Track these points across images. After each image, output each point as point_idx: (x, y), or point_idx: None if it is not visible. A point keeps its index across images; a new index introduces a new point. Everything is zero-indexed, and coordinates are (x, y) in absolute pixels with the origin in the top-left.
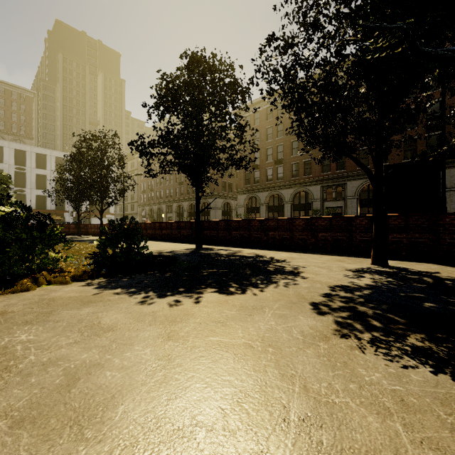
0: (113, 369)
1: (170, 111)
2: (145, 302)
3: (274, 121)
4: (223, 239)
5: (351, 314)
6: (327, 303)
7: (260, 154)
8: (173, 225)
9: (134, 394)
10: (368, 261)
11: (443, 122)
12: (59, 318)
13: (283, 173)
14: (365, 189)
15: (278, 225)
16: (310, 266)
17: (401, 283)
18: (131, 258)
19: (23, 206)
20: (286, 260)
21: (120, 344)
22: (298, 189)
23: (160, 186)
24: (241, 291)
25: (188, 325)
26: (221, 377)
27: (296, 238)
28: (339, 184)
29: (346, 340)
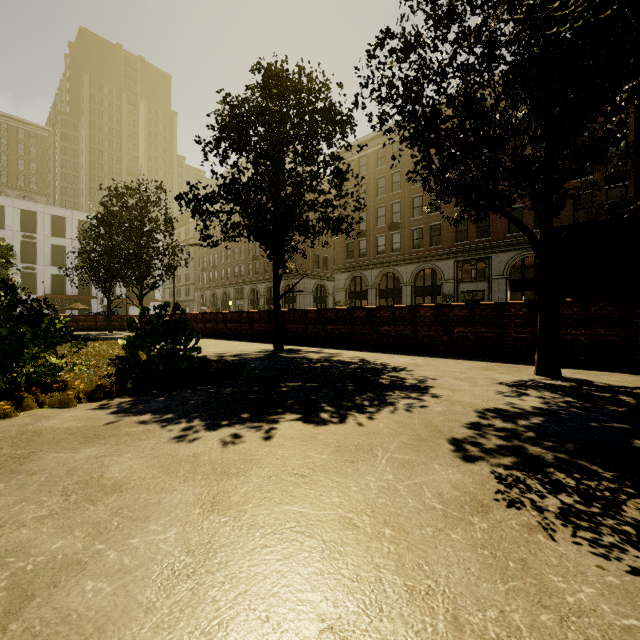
0: (101, 574)
1: (236, 149)
2: (184, 438)
3: (387, 168)
4: (314, 337)
5: (519, 461)
6: (476, 439)
7: (368, 216)
8: (242, 316)
9: (126, 636)
10: (529, 369)
11: (636, 165)
12: (38, 466)
13: (400, 242)
14: (518, 265)
15: (394, 315)
16: (443, 378)
17: (587, 405)
18: (174, 365)
19: (7, 286)
20: (406, 368)
21: (126, 519)
22: (422, 265)
23: (226, 262)
24: (338, 418)
25: (249, 482)
26: (297, 595)
27: (420, 335)
28: (480, 258)
29: (518, 511)
